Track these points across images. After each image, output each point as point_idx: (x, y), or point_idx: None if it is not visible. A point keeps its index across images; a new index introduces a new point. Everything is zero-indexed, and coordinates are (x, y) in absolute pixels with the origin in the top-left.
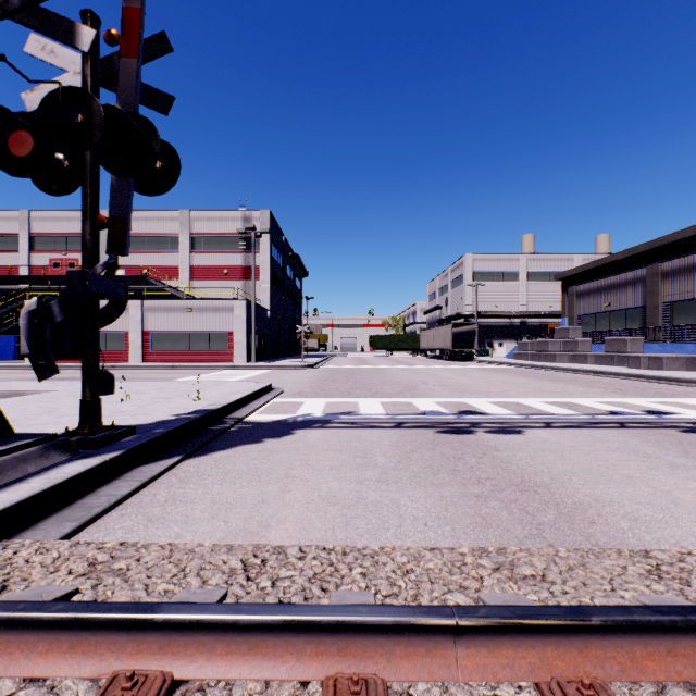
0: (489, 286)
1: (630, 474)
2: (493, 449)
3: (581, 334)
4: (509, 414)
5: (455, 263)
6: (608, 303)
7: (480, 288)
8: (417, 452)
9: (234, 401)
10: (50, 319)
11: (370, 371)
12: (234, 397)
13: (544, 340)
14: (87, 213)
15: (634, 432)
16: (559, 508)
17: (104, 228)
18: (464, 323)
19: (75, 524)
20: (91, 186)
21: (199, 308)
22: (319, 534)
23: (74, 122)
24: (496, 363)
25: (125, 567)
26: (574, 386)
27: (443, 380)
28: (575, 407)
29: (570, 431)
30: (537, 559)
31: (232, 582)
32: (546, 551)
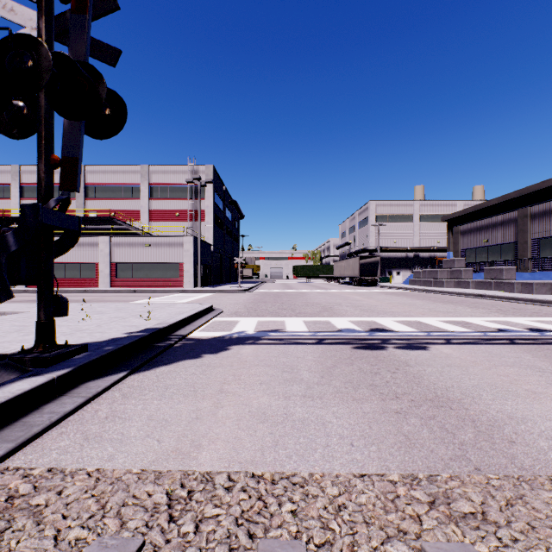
0: (389, 226)
1: (532, 389)
2: (404, 364)
3: (464, 264)
4: (413, 332)
5: (361, 208)
6: (486, 240)
7: (381, 228)
8: (337, 367)
9: (179, 321)
10: (5, 248)
11: (294, 294)
12: (180, 317)
13: (434, 270)
14: (41, 153)
15: (524, 348)
16: (476, 425)
17: (58, 167)
18: (370, 256)
19: (11, 446)
20: (45, 129)
21: (156, 243)
22: (248, 455)
23: (24, 66)
24: (395, 288)
25: (43, 502)
26: (463, 307)
27: (354, 301)
28: (468, 325)
29: (468, 347)
30: (472, 490)
31: (152, 524)
32: (477, 479)
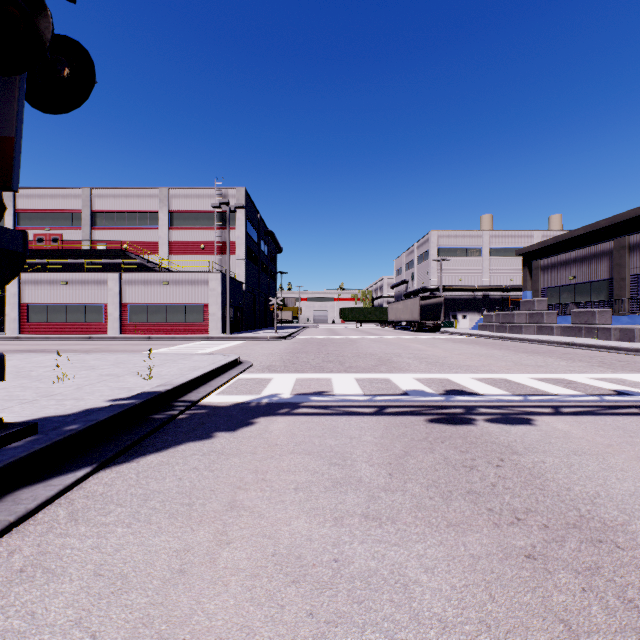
0: (454, 261)
1: None
2: (509, 451)
3: (546, 306)
4: (504, 395)
5: (420, 240)
6: (573, 276)
7: (444, 263)
8: (411, 457)
9: (191, 380)
10: None
11: (341, 342)
12: (192, 374)
13: (510, 312)
14: None
15: None
16: None
17: None
18: (431, 296)
19: None
20: None
21: (175, 281)
22: None
23: None
24: (463, 335)
25: None
26: (554, 359)
27: (416, 352)
28: (572, 385)
29: (589, 419)
30: None
31: None
32: None
